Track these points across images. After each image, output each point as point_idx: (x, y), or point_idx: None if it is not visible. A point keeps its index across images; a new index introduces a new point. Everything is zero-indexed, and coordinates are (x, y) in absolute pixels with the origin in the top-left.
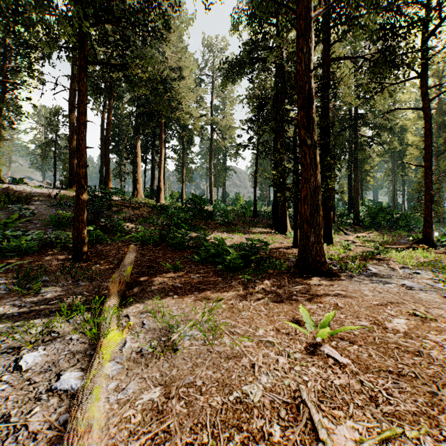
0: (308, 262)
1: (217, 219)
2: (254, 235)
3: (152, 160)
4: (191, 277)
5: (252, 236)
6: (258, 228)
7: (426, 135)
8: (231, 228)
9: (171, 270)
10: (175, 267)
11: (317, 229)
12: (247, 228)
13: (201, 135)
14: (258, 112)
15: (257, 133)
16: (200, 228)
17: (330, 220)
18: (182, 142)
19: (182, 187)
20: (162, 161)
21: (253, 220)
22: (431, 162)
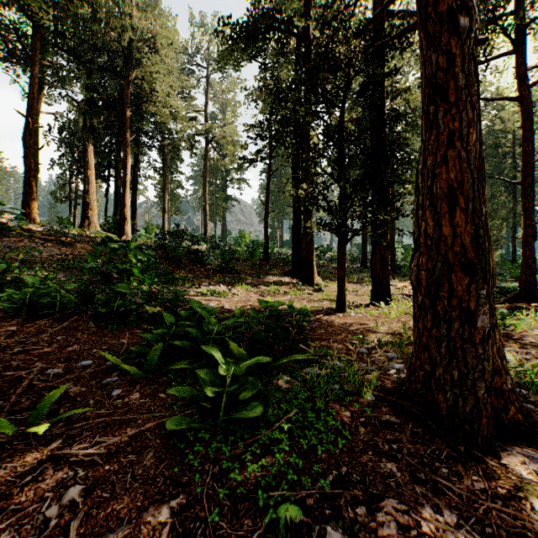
0: (475, 397)
1: (209, 263)
2: (268, 287)
3: (117, 177)
4: (39, 508)
5: (265, 289)
6: (272, 276)
7: (526, 137)
8: (231, 278)
9: (3, 439)
10: (39, 414)
11: (490, 289)
12: (256, 277)
13: (192, 147)
14: (271, 114)
15: (269, 144)
16: (174, 279)
17: (387, 265)
18: (163, 155)
19: (164, 218)
20: (127, 175)
21: (264, 265)
22: (532, 177)
